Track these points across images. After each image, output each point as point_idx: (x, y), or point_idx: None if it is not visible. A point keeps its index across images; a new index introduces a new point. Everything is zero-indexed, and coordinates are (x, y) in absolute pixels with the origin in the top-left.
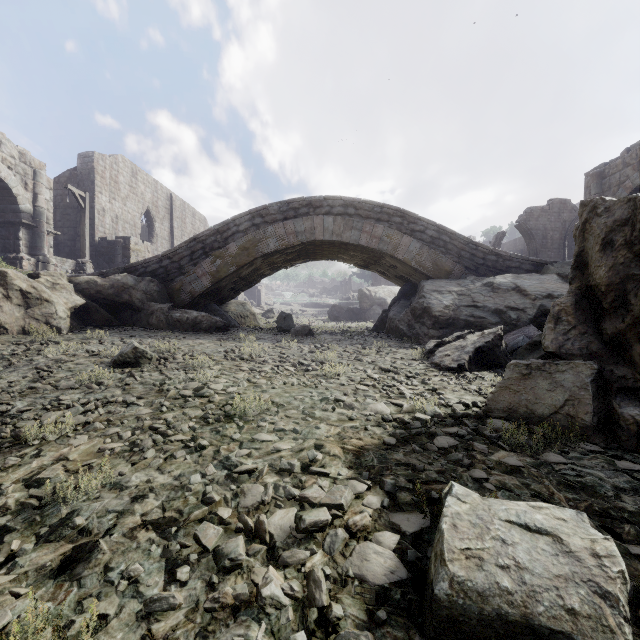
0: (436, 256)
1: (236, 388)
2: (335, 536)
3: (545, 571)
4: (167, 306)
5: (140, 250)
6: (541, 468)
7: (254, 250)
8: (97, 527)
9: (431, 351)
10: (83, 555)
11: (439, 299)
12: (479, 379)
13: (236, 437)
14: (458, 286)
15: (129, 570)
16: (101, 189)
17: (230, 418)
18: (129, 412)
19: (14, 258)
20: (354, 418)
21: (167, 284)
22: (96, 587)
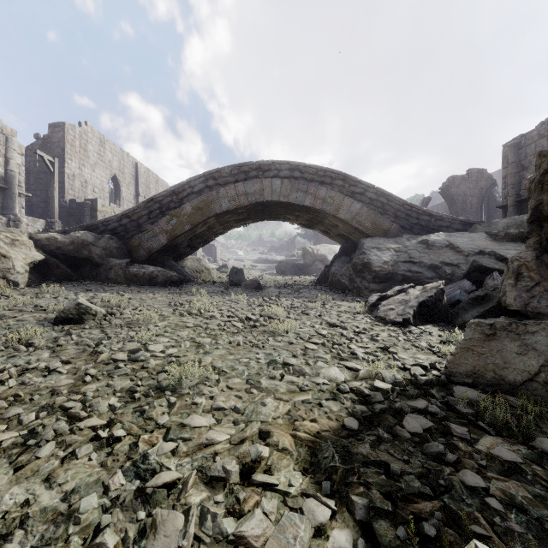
0: (374, 216)
1: (176, 349)
2: None
3: None
4: (125, 261)
5: (107, 211)
6: (544, 464)
7: (207, 210)
8: None
9: (374, 304)
10: None
11: (378, 255)
12: (426, 334)
13: (163, 421)
14: (395, 243)
15: None
16: (71, 156)
17: (162, 391)
18: (46, 383)
19: None
20: (306, 389)
21: (126, 241)
22: None
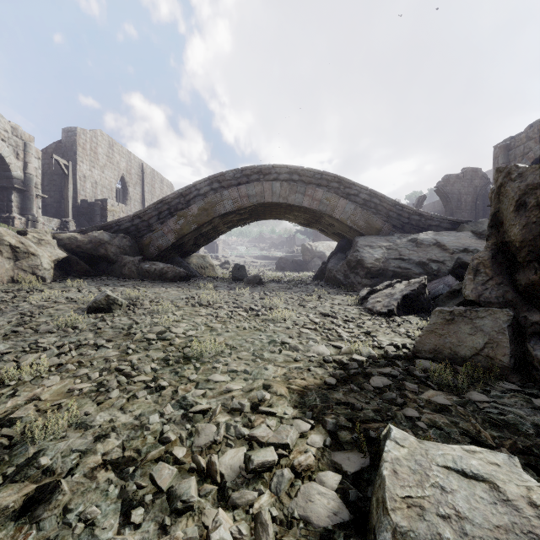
0: (368, 216)
1: (195, 332)
2: (281, 476)
3: (485, 521)
4: (138, 259)
5: (116, 211)
6: (467, 406)
7: (212, 211)
8: (60, 467)
9: (364, 298)
10: (45, 496)
11: (371, 253)
12: (406, 322)
13: (193, 378)
14: (387, 242)
15: (86, 513)
16: (82, 159)
17: (188, 360)
18: (99, 354)
19: (7, 217)
20: (298, 359)
21: (138, 240)
22: (54, 530)
